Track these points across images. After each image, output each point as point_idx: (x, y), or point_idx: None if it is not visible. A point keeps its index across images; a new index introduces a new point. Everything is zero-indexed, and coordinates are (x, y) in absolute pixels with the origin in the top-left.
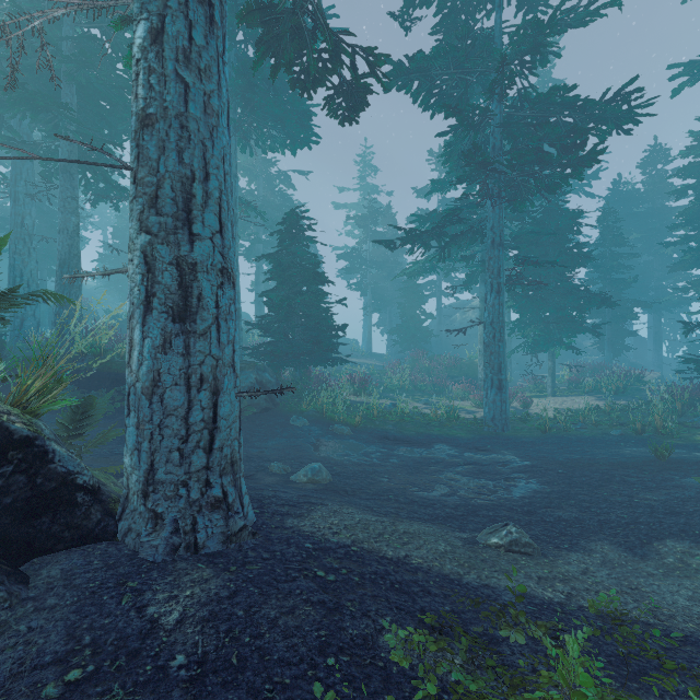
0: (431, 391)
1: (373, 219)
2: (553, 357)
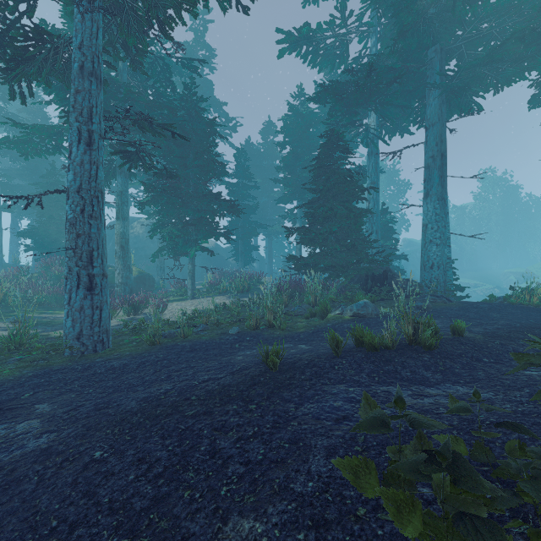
0: (54, 303)
1: (2, 94)
2: (193, 260)
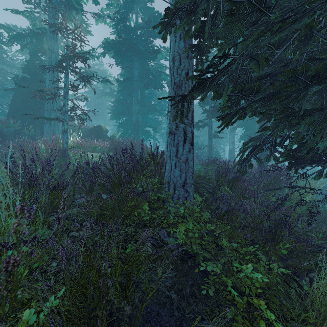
0: None
1: None
2: None
